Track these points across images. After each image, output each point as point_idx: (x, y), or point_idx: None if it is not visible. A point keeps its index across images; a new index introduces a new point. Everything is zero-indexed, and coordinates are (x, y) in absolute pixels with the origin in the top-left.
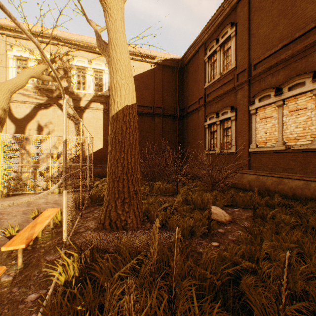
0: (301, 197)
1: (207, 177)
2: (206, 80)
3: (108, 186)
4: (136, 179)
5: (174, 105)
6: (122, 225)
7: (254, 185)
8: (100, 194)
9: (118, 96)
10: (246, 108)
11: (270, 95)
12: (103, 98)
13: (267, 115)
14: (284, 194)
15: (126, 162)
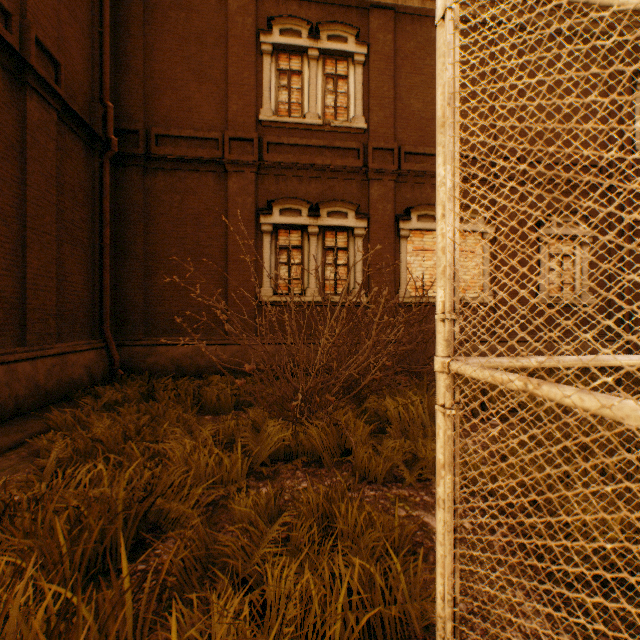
0: None
1: None
2: (264, 101)
3: None
4: None
5: (90, 93)
6: None
7: None
8: None
9: None
10: (392, 222)
11: (433, 217)
12: None
13: (426, 247)
14: None
15: None
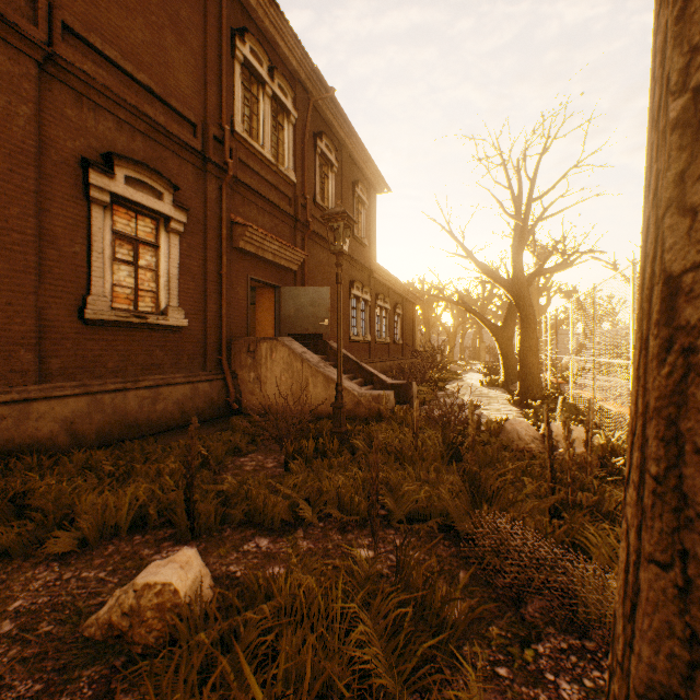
0: None
1: None
2: None
3: None
4: None
5: None
6: None
7: None
8: None
9: None
10: None
11: None
12: None
13: None
14: None
15: None
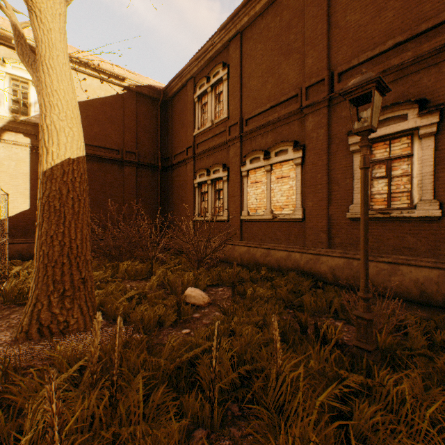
0: (285, 269)
1: (192, 252)
2: (196, 125)
3: (37, 276)
4: (84, 262)
5: (154, 152)
6: (60, 329)
7: (245, 259)
8: (23, 287)
9: (55, 143)
10: (238, 168)
11: (260, 158)
12: (31, 128)
13: (258, 180)
14: (271, 266)
15: (68, 239)
